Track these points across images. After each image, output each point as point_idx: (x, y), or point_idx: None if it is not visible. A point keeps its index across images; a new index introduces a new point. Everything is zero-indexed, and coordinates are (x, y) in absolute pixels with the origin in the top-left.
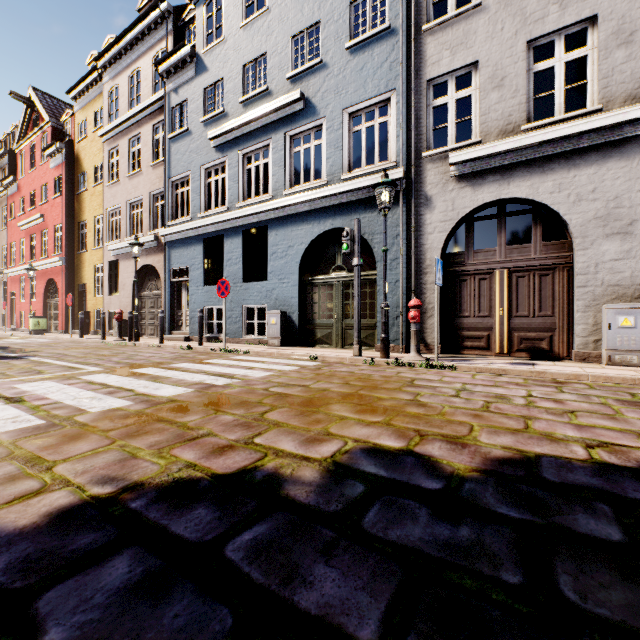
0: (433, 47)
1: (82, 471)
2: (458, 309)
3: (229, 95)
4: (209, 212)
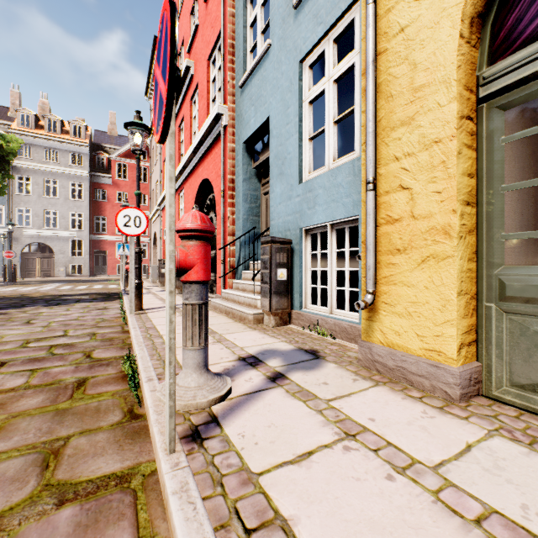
0: (19, 200)
1: None
2: (27, 267)
3: None
4: None
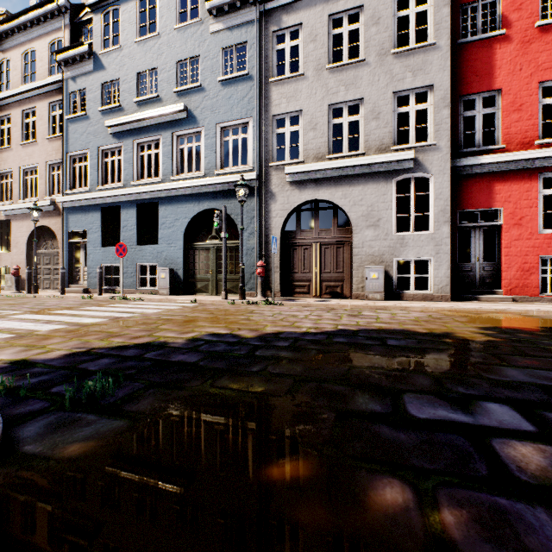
0: (276, 94)
1: (64, 346)
2: (292, 268)
3: (125, 94)
4: (106, 186)
